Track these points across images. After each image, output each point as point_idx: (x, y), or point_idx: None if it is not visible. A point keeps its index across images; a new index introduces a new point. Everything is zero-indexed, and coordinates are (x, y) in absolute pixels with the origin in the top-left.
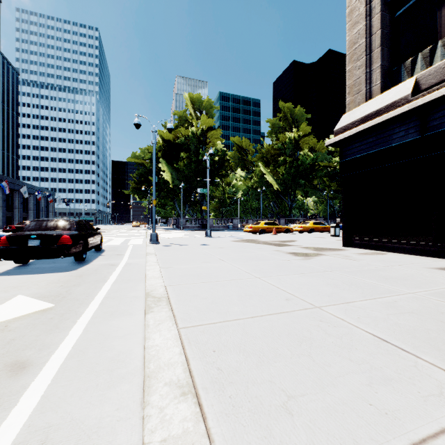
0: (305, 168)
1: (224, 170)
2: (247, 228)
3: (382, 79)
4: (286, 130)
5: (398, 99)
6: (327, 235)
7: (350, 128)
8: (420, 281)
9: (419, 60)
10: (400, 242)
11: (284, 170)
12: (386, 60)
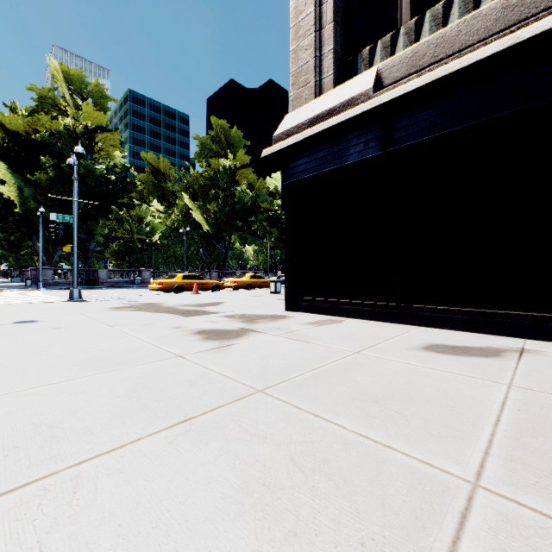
0: (243, 208)
1: (127, 196)
2: (155, 284)
3: (335, 69)
4: (220, 156)
5: (357, 94)
6: (266, 292)
7: (295, 133)
8: (439, 402)
9: (379, 49)
10: (358, 302)
11: (217, 207)
12: (340, 45)
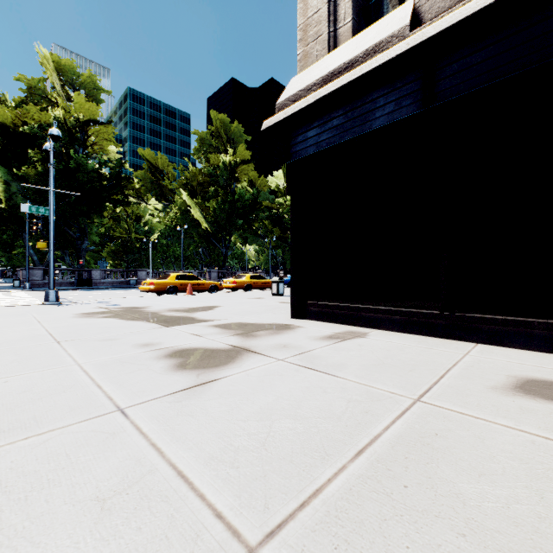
0: (243, 205)
1: (122, 192)
2: (145, 285)
3: (354, 15)
4: (220, 151)
5: (387, 36)
6: (268, 293)
7: (303, 97)
8: None
9: None
10: (386, 309)
11: (216, 205)
12: None
